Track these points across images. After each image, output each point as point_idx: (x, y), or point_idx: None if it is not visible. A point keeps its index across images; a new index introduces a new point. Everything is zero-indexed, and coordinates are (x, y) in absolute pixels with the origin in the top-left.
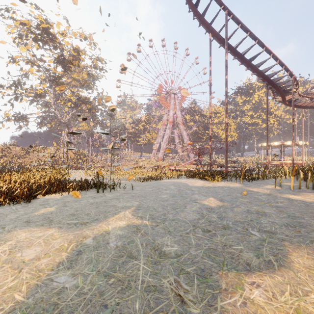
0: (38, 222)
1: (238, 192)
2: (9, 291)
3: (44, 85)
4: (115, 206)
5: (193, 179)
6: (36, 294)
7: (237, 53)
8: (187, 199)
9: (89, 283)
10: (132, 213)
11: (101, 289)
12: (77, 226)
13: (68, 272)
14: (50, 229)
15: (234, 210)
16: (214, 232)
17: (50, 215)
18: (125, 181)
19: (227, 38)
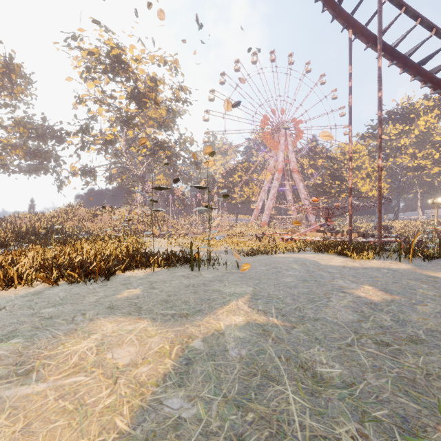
0: (123, 308)
1: (409, 277)
2: (107, 412)
3: (115, 129)
4: (220, 292)
5: (325, 255)
6: (144, 423)
7: (397, 54)
8: (327, 287)
9: (216, 416)
10: (248, 304)
11: (238, 429)
12: (176, 319)
13: (180, 391)
14: (141, 320)
15: (417, 309)
16: (396, 347)
17: (137, 299)
18: (226, 255)
19: (381, 32)
